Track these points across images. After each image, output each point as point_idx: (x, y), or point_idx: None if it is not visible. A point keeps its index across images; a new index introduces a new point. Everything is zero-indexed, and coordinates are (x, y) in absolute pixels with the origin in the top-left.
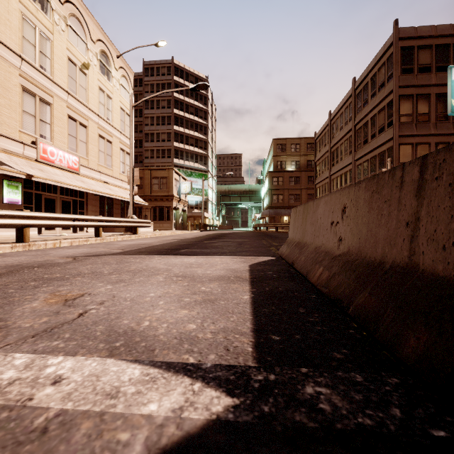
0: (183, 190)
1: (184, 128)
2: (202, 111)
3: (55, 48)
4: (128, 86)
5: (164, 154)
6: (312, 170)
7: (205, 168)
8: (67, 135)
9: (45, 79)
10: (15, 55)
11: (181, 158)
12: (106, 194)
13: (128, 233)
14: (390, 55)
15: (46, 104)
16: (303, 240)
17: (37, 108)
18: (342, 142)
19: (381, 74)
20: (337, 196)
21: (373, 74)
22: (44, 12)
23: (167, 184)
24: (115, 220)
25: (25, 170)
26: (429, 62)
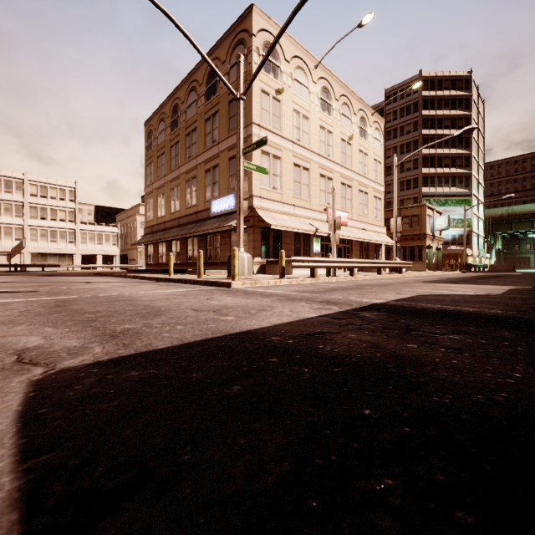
0: (437, 226)
1: (435, 148)
2: (462, 118)
3: (334, 137)
4: (379, 135)
5: (409, 186)
6: None
7: (466, 191)
8: (340, 198)
9: (329, 162)
10: (317, 155)
11: (431, 185)
12: (367, 240)
13: (392, 272)
14: None
15: (330, 180)
16: None
17: (326, 185)
18: None
19: None
20: None
21: None
22: (329, 115)
23: (418, 222)
24: (389, 263)
25: (325, 230)
26: None
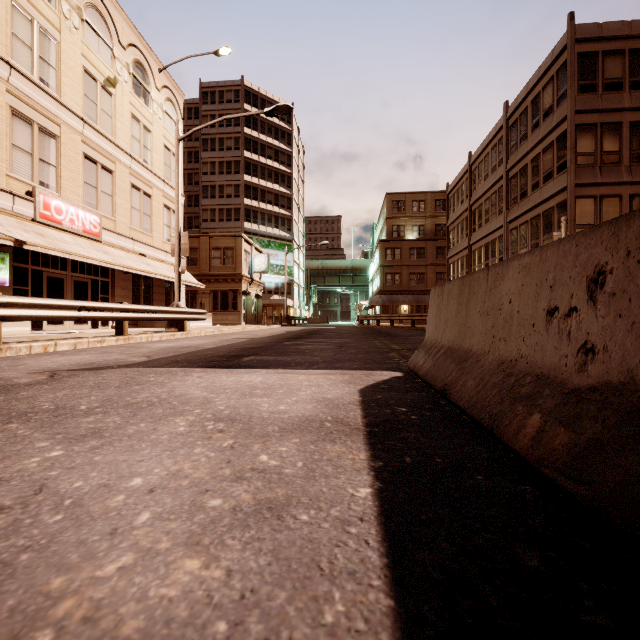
0: (256, 267)
1: (258, 178)
2: (285, 153)
3: (64, 53)
4: (175, 114)
5: (230, 216)
6: (442, 238)
7: (289, 236)
8: (82, 184)
9: (47, 98)
10: (0, 61)
11: (254, 221)
12: (142, 271)
13: (172, 328)
14: (561, 66)
15: (49, 136)
16: (463, 345)
17: (35, 142)
18: (487, 197)
19: (547, 95)
20: (565, 249)
21: (535, 96)
22: None
23: (232, 258)
24: (149, 310)
25: (14, 234)
26: (620, 75)
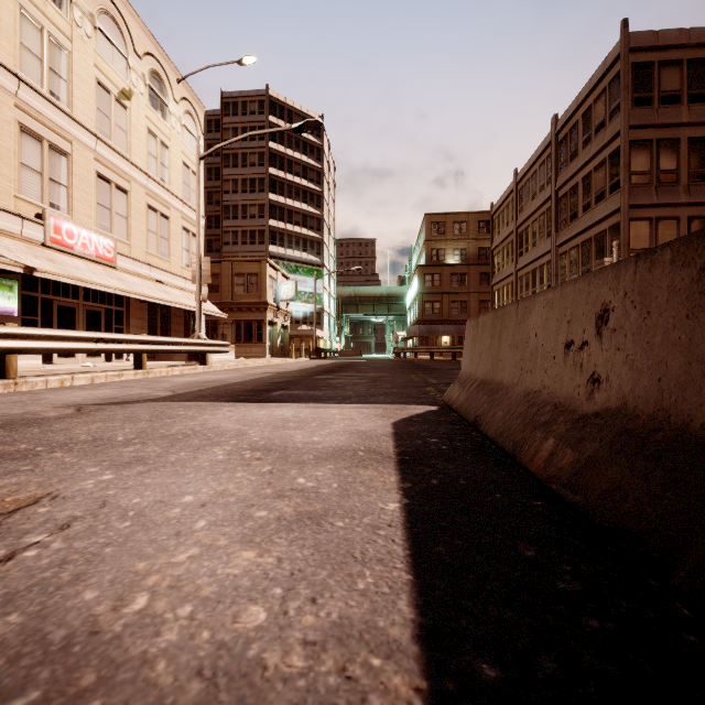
0: (283, 294)
1: (285, 197)
2: (314, 170)
3: (75, 64)
4: (195, 128)
5: (253, 239)
6: (487, 263)
7: (318, 260)
8: (94, 205)
9: (58, 113)
10: (8, 73)
11: (280, 244)
12: (159, 299)
13: (193, 362)
14: (614, 77)
15: (60, 154)
16: (495, 378)
17: (45, 161)
18: (535, 219)
19: (599, 108)
20: (580, 287)
21: (586, 109)
22: (56, 5)
23: (257, 285)
24: (169, 342)
25: (24, 260)
26: (678, 87)
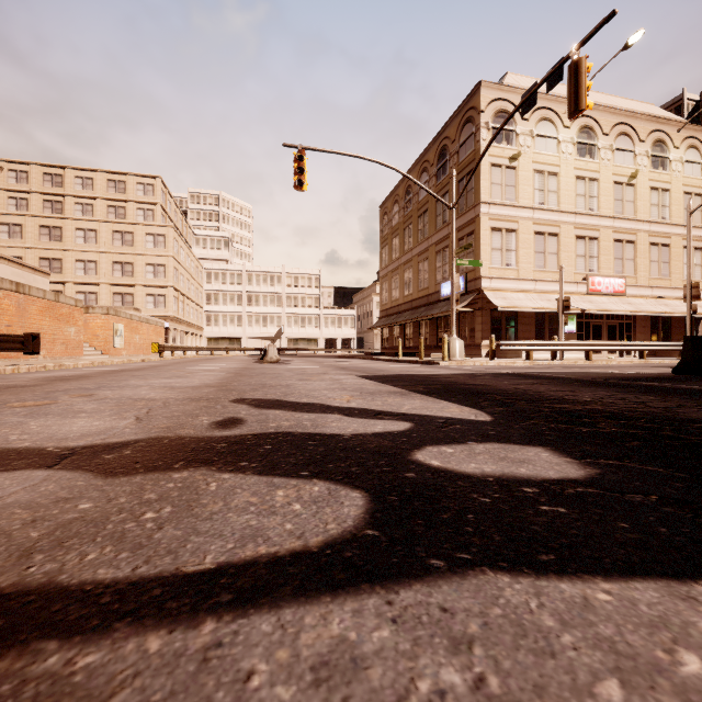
0: None
1: None
2: None
3: (601, 183)
4: (697, 155)
5: None
6: None
7: None
8: (612, 260)
9: (592, 218)
10: (571, 214)
11: None
12: (658, 313)
13: None
14: None
15: (593, 240)
16: None
17: (586, 248)
18: None
19: None
20: None
21: None
22: (591, 159)
23: None
24: (660, 345)
25: (579, 306)
26: None
